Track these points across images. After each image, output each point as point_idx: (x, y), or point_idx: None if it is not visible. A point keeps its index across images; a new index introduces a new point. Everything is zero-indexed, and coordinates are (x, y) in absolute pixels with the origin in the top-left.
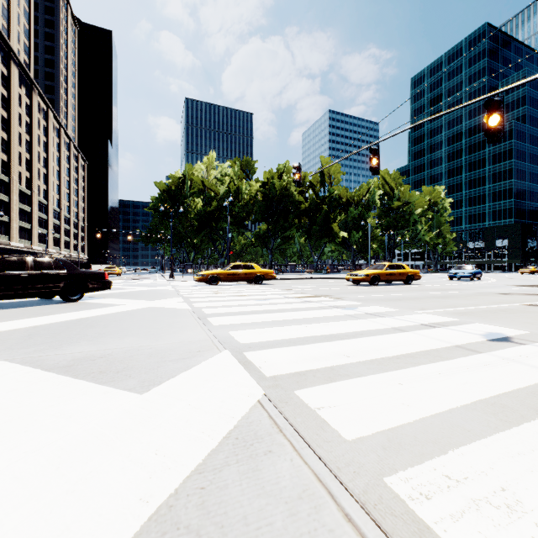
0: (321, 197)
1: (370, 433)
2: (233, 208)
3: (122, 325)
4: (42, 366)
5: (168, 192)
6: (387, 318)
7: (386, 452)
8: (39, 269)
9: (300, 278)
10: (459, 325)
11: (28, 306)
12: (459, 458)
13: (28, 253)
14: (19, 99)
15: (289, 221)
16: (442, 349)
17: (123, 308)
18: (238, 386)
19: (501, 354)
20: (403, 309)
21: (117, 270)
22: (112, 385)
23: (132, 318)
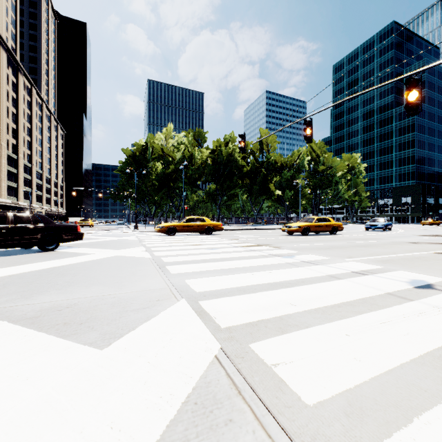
0: (260, 162)
1: (329, 395)
2: (187, 171)
3: (90, 274)
4: (10, 317)
5: (133, 157)
6: (321, 266)
7: (350, 420)
8: (19, 223)
9: (243, 229)
10: (385, 273)
11: (8, 255)
12: (427, 428)
13: (14, 208)
14: (7, 78)
15: (234, 182)
16: (376, 296)
17: (93, 257)
18: (195, 339)
19: (430, 301)
20: (334, 257)
21: (90, 222)
22: (74, 338)
23: (99, 266)
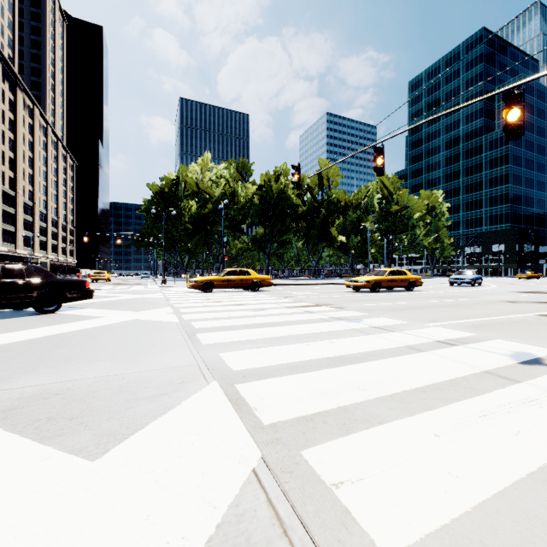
0: (319, 200)
1: (417, 538)
2: (228, 211)
3: (96, 345)
4: None
5: (161, 195)
6: (397, 333)
7: None
8: (9, 277)
9: (298, 284)
10: (479, 342)
11: None
12: None
13: (12, 257)
14: (2, 95)
15: (286, 225)
16: (471, 376)
17: (103, 322)
18: (226, 443)
19: (542, 384)
20: (412, 321)
21: (106, 275)
22: (57, 442)
23: (110, 334)
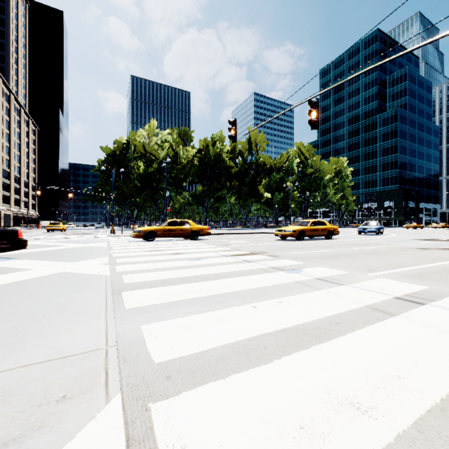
0: (249, 163)
1: None
2: (172, 171)
3: None
4: None
5: (113, 156)
6: (346, 286)
7: None
8: None
9: (232, 233)
10: (443, 299)
11: None
12: None
13: None
14: None
15: (222, 183)
16: None
17: (22, 276)
18: None
19: None
20: (352, 271)
21: (61, 226)
22: None
23: (18, 294)
